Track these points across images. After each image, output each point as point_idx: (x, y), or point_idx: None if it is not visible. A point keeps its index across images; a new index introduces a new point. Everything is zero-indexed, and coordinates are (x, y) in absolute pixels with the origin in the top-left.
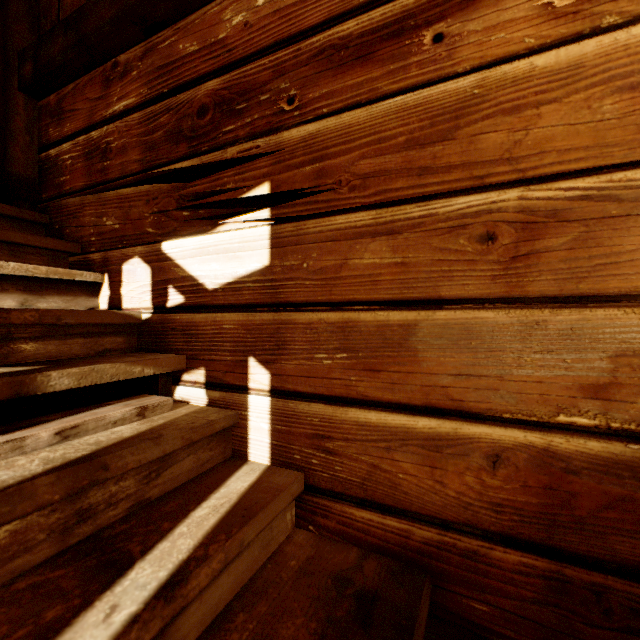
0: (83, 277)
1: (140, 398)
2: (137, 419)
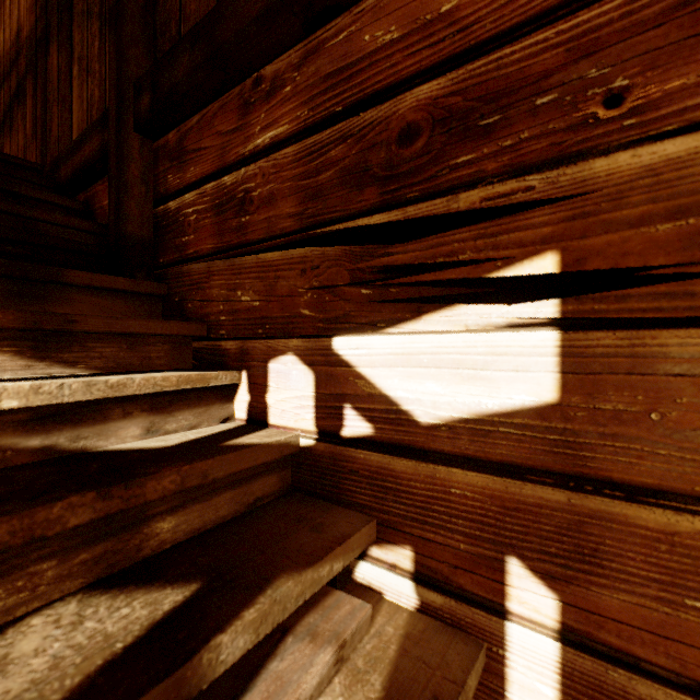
0: (218, 380)
1: (321, 602)
2: (334, 670)
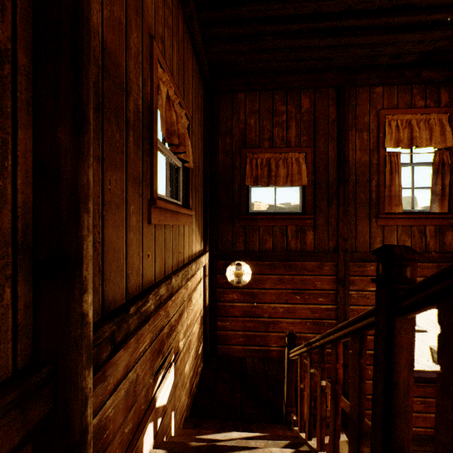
0: None
1: None
2: None
